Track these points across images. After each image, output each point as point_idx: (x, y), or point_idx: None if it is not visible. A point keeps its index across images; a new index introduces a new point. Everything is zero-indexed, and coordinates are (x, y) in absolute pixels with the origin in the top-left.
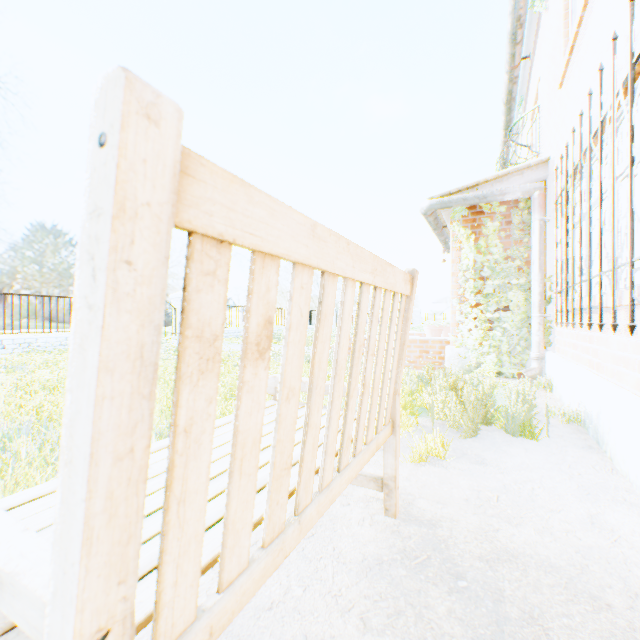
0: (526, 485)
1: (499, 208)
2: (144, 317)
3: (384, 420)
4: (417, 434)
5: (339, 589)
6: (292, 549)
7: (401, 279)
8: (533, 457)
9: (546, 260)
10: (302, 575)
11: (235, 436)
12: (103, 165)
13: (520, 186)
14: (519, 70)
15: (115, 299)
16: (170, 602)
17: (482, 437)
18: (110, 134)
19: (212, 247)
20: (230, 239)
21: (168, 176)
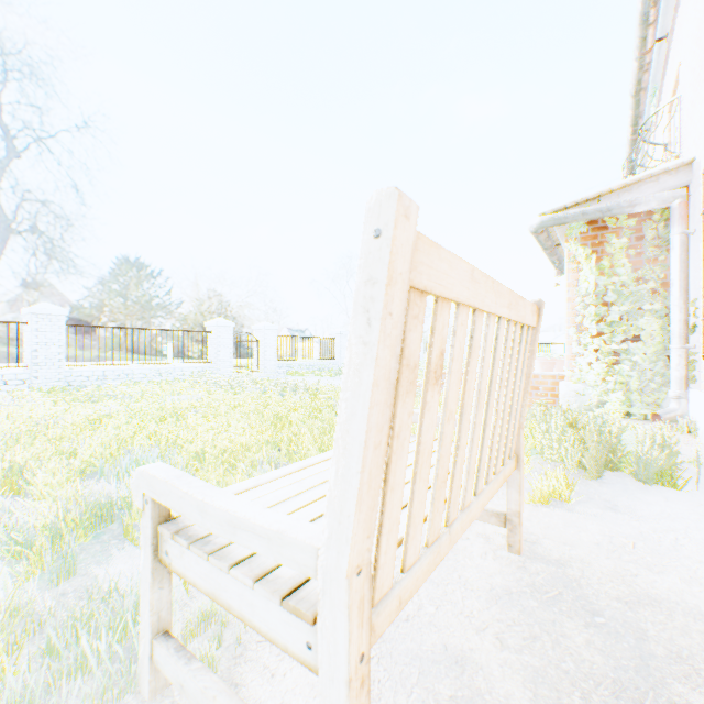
0: (668, 534)
1: (627, 221)
2: (392, 350)
3: (509, 453)
4: (533, 476)
5: (470, 611)
6: (445, 555)
7: (529, 311)
8: (675, 507)
9: (689, 281)
10: (432, 596)
11: (419, 446)
12: (377, 250)
13: (655, 195)
14: (652, 54)
15: (383, 338)
16: (382, 566)
17: (610, 483)
18: (384, 230)
19: (418, 297)
20: (429, 290)
21: (409, 252)
